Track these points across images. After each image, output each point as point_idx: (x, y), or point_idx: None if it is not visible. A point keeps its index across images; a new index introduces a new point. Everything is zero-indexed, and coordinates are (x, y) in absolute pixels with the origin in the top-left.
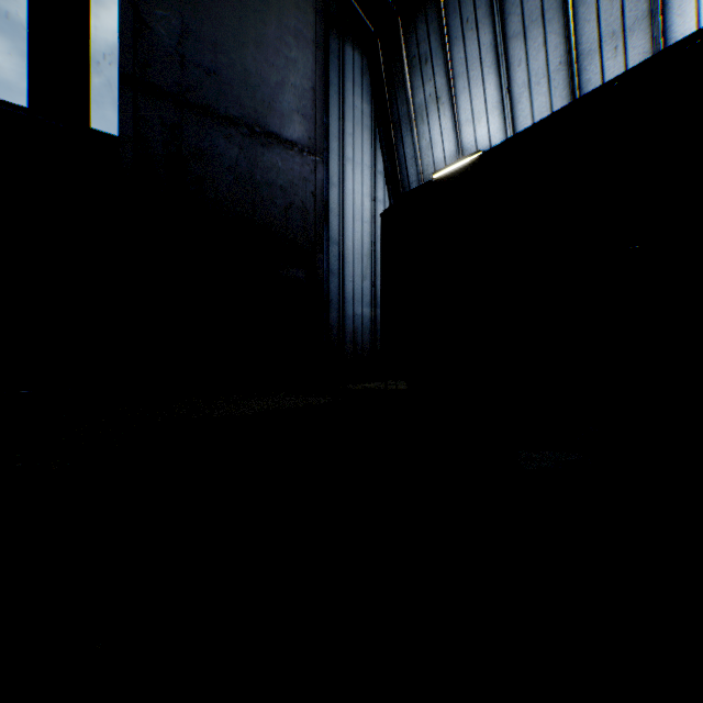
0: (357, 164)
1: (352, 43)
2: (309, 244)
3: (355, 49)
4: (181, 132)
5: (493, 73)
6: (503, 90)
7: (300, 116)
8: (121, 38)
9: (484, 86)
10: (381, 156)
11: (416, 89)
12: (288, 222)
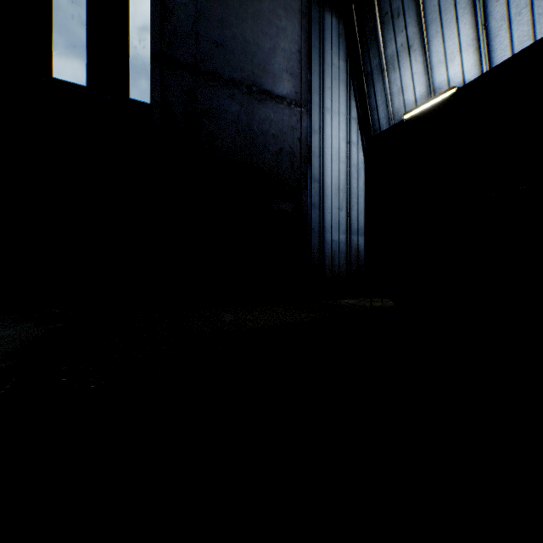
0: (334, 113)
1: (330, 11)
2: (295, 182)
3: (333, 16)
4: (196, 95)
5: (468, 13)
6: (478, 27)
7: (288, 75)
8: (151, 24)
9: (458, 27)
10: (355, 105)
11: (388, 42)
12: (278, 164)
